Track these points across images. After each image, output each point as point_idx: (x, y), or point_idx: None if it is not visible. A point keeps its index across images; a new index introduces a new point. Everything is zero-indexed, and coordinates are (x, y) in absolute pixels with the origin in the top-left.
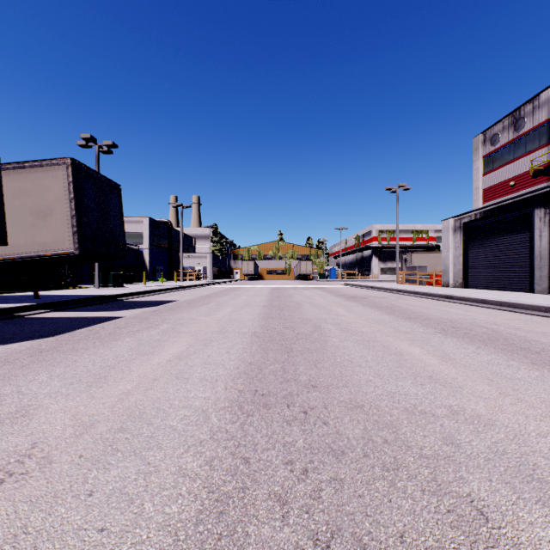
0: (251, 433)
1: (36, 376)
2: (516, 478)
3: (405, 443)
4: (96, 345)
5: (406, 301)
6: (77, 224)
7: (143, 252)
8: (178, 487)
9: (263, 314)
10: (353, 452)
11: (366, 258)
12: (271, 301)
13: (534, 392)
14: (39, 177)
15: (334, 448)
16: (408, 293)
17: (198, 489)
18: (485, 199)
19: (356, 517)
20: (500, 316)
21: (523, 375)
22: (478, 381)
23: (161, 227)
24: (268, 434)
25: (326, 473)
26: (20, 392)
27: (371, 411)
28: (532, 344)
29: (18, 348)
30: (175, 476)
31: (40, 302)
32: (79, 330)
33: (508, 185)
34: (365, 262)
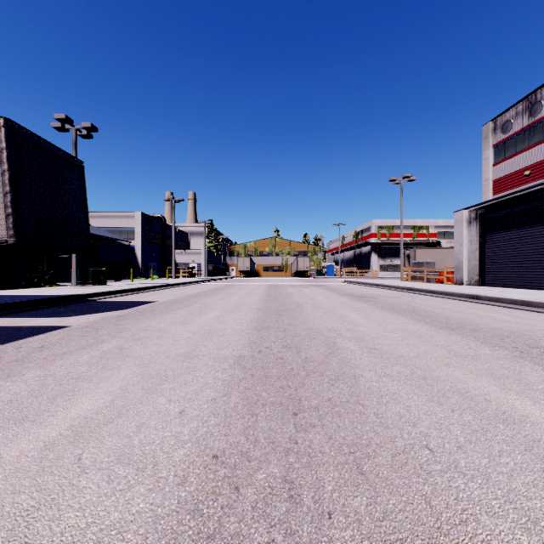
0: None
1: None
2: None
3: None
4: None
5: (426, 301)
6: (12, 204)
7: (134, 248)
8: None
9: (255, 322)
10: None
11: (365, 254)
12: (267, 302)
13: None
14: None
15: None
16: (421, 292)
17: None
18: (496, 191)
19: None
20: None
21: None
22: None
23: (154, 222)
24: None
25: None
26: None
27: None
28: None
29: None
30: None
31: None
32: None
33: (522, 174)
34: (364, 259)
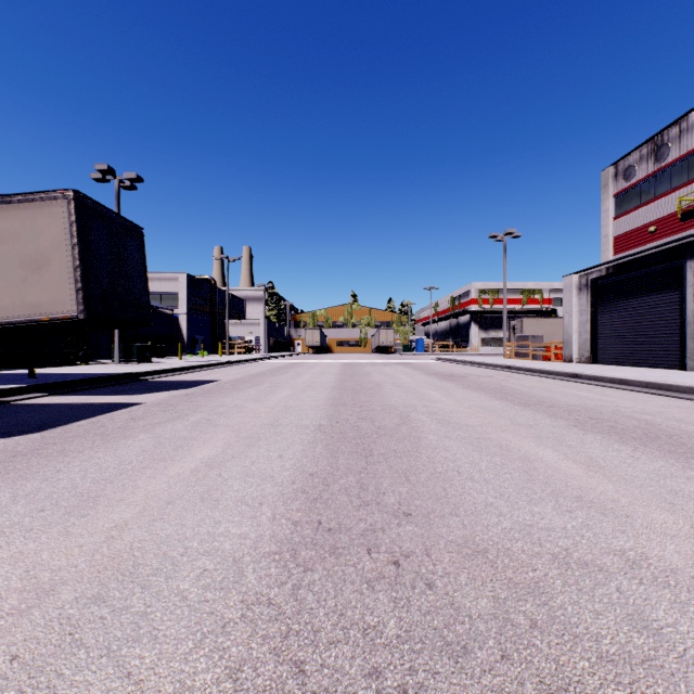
0: (309, 606)
1: None
2: None
3: (567, 627)
4: (96, 446)
5: (520, 381)
6: (82, 279)
7: (178, 317)
8: None
9: (331, 400)
10: (483, 648)
11: (463, 325)
12: (343, 381)
13: None
14: (30, 215)
15: (450, 638)
16: (520, 370)
17: None
18: (618, 250)
19: None
20: (650, 402)
21: None
22: (652, 506)
23: (202, 286)
24: (337, 608)
25: None
26: None
27: (500, 560)
28: None
29: None
30: None
31: (35, 382)
32: (78, 422)
33: (647, 231)
34: (462, 331)
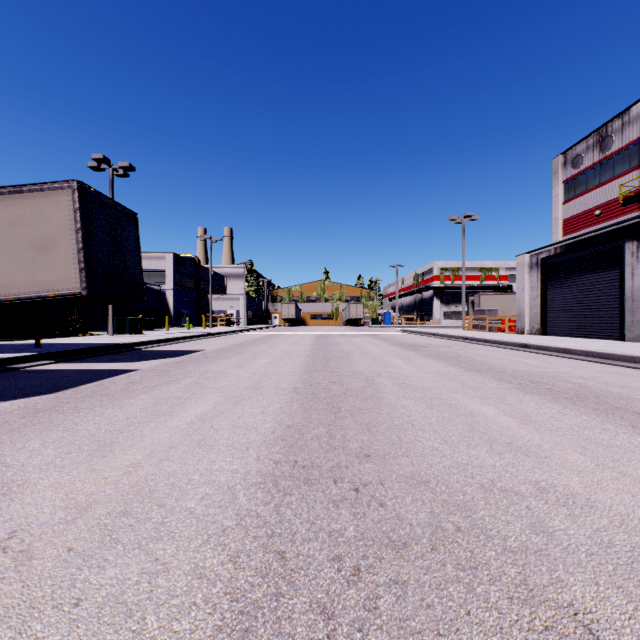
0: (288, 518)
1: (26, 443)
2: (629, 580)
3: (483, 531)
4: (104, 404)
5: (475, 350)
6: (85, 259)
7: (165, 293)
8: (192, 594)
9: (305, 366)
10: (418, 544)
11: (426, 300)
12: (316, 350)
13: (638, 463)
14: (39, 203)
15: (394, 538)
16: (476, 341)
17: (217, 596)
18: (566, 231)
19: (424, 638)
20: (587, 369)
21: (623, 442)
22: (568, 450)
23: (187, 264)
24: (310, 519)
25: (383, 573)
26: (4, 463)
27: (439, 488)
28: (629, 402)
29: (9, 407)
30: (189, 578)
31: (42, 351)
32: (85, 385)
33: (593, 214)
34: (425, 305)
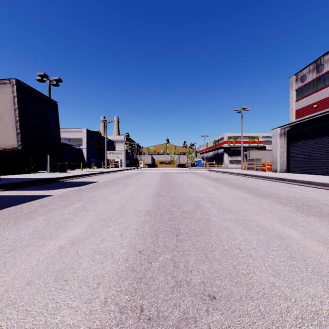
0: None
1: None
2: None
3: None
4: (7, 226)
5: (253, 182)
6: (20, 127)
7: (82, 150)
8: None
9: (156, 193)
10: None
11: (220, 154)
12: (162, 182)
13: None
14: None
15: None
16: (252, 176)
17: None
18: (297, 116)
19: None
20: None
21: None
22: None
23: (94, 135)
24: None
25: None
26: None
27: None
28: None
29: None
30: None
31: None
32: (8, 208)
33: (312, 107)
34: (219, 156)
